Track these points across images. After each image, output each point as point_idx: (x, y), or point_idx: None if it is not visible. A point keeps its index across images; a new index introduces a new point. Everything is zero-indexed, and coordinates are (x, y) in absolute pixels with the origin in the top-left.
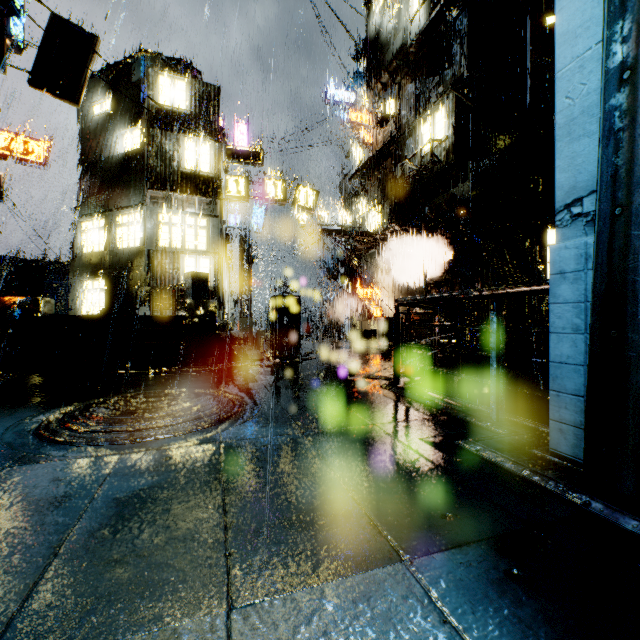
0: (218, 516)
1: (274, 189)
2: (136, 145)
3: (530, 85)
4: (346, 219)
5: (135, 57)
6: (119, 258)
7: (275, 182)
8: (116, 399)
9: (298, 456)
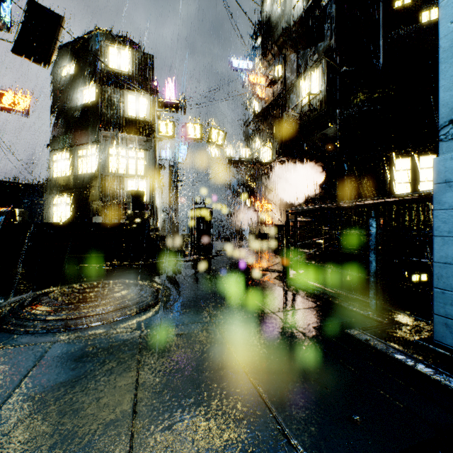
0: (127, 418)
1: (193, 130)
2: (92, 98)
3: (383, 52)
4: (246, 153)
5: (92, 33)
6: (80, 181)
7: (194, 125)
8: (61, 290)
9: (208, 345)
